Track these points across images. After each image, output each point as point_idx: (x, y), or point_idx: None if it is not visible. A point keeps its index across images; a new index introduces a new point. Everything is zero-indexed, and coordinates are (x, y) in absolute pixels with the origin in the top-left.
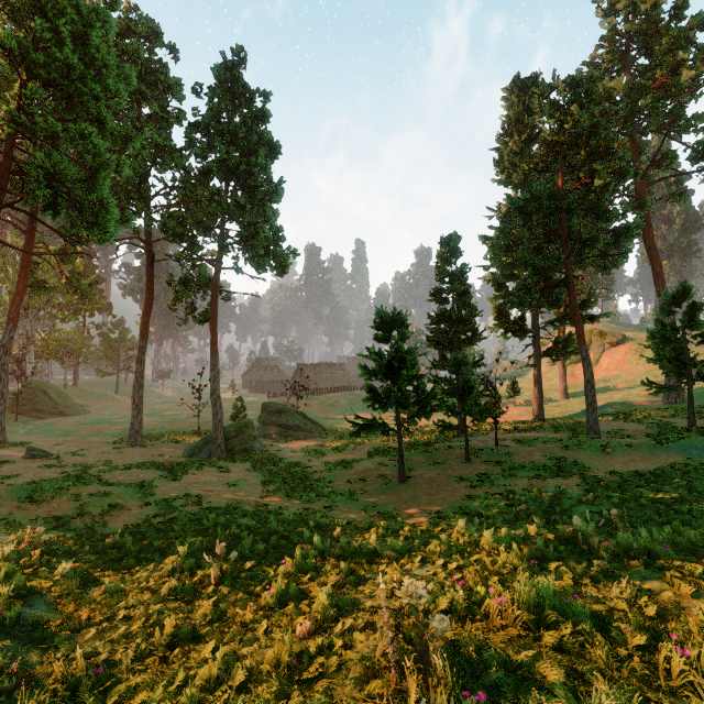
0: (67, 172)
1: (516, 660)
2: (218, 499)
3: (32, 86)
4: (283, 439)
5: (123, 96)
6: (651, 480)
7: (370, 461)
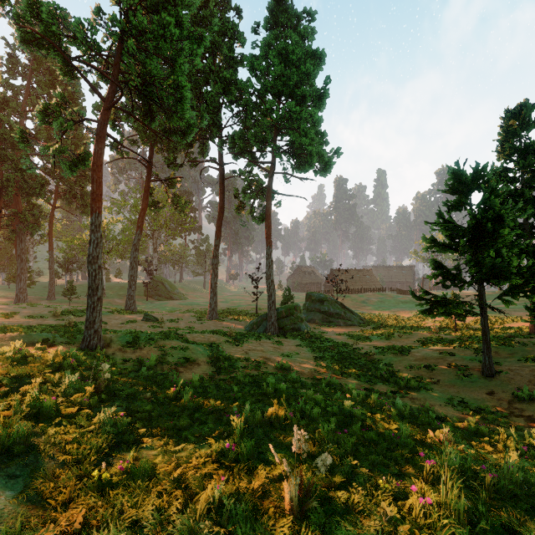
0: (155, 74)
1: None
2: (274, 367)
3: None
4: (325, 324)
5: None
6: None
7: (428, 349)
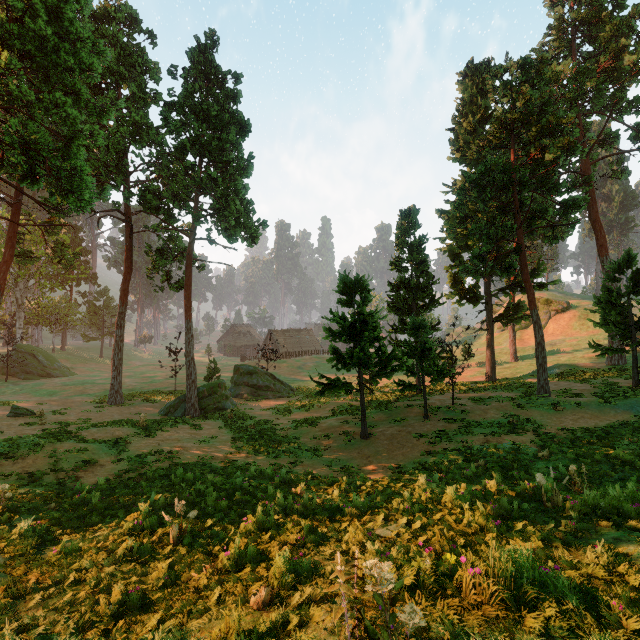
0: (43, 141)
1: None
2: (189, 455)
3: (6, 56)
4: (253, 398)
5: (97, 69)
6: (602, 436)
7: (334, 419)
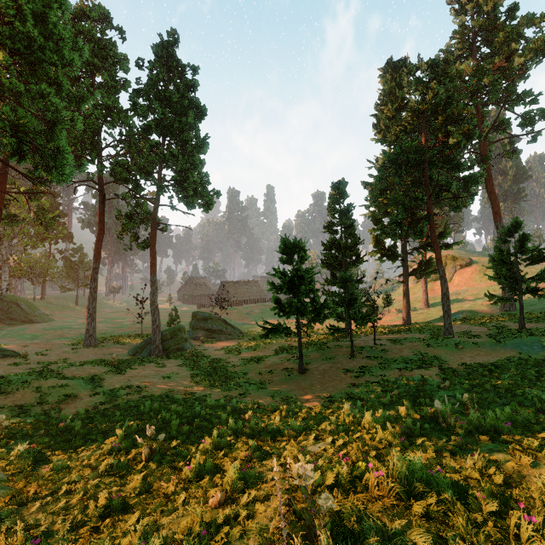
0: (30, 125)
1: (391, 528)
2: (154, 389)
3: None
4: (208, 340)
5: (77, 64)
6: (493, 370)
7: (276, 357)
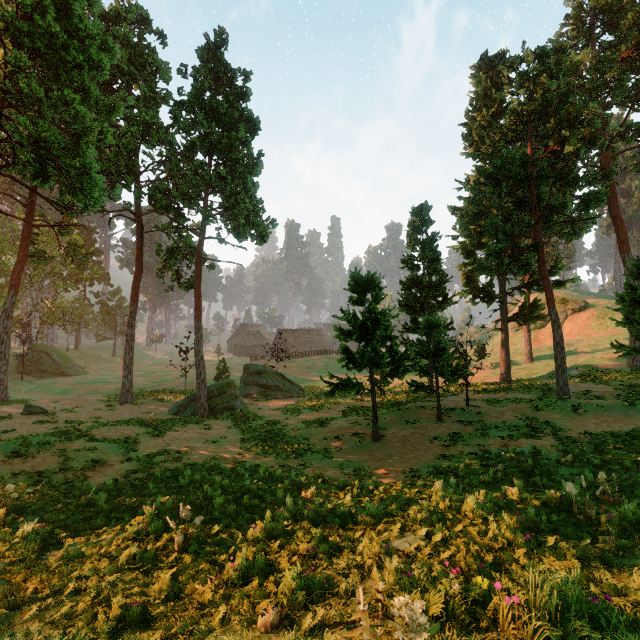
0: (53, 139)
1: None
2: (197, 456)
3: (16, 53)
4: (263, 398)
5: (106, 65)
6: (629, 441)
7: (344, 420)
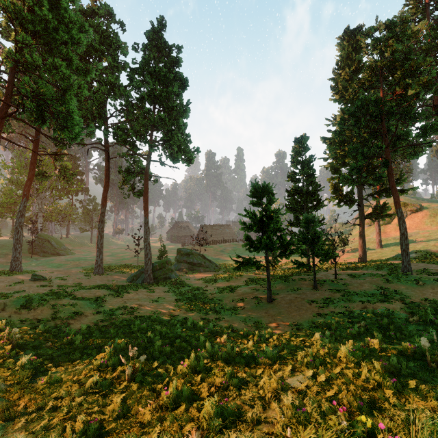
0: (48, 93)
1: None
2: (145, 311)
3: (23, 35)
4: (190, 272)
5: (83, 42)
6: None
7: (247, 287)
